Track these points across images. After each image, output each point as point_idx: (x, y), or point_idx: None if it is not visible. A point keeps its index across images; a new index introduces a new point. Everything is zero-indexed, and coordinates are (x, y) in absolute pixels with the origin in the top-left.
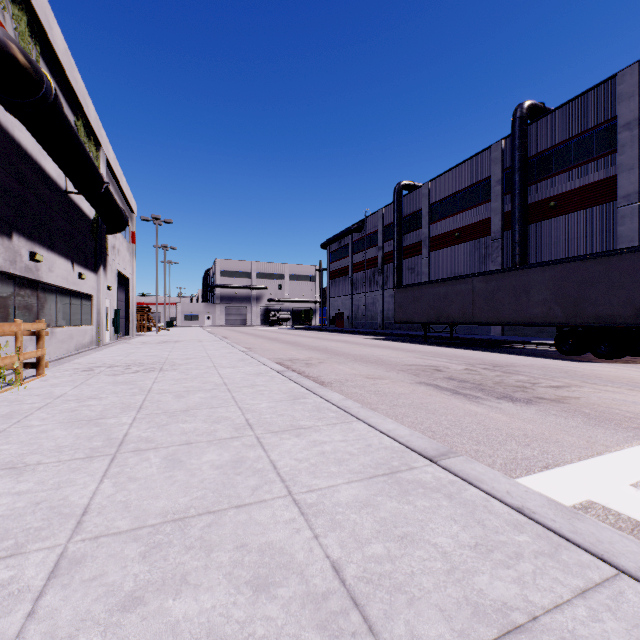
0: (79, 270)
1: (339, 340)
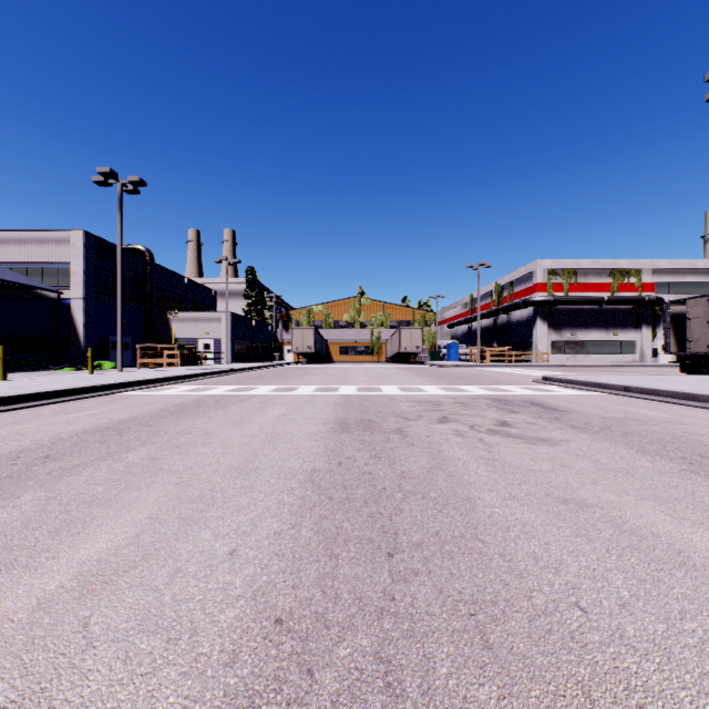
0: (614, 332)
1: None
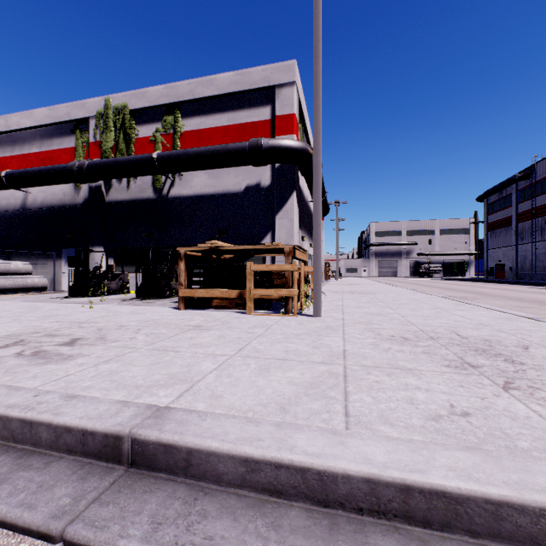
0: (310, 242)
1: (496, 288)
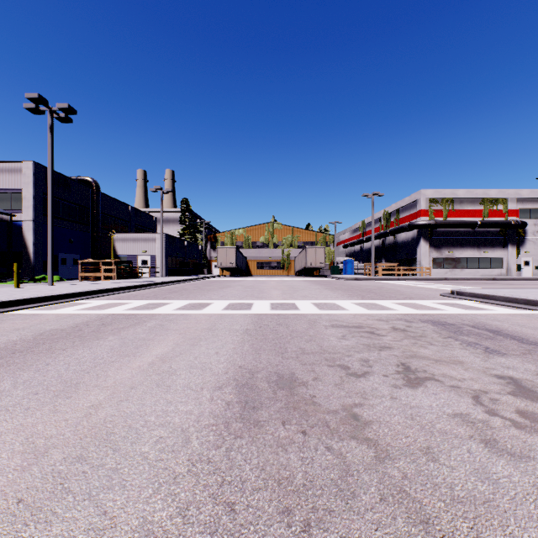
0: (485, 250)
1: None
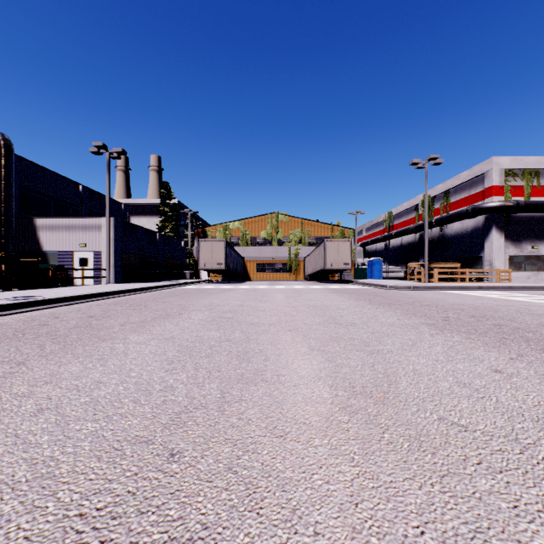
0: None
1: None
